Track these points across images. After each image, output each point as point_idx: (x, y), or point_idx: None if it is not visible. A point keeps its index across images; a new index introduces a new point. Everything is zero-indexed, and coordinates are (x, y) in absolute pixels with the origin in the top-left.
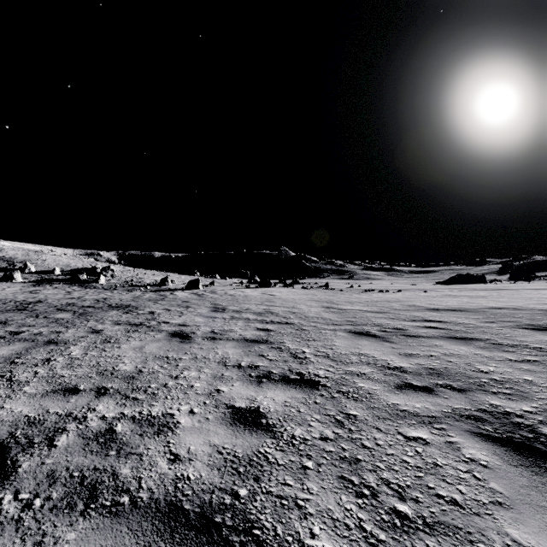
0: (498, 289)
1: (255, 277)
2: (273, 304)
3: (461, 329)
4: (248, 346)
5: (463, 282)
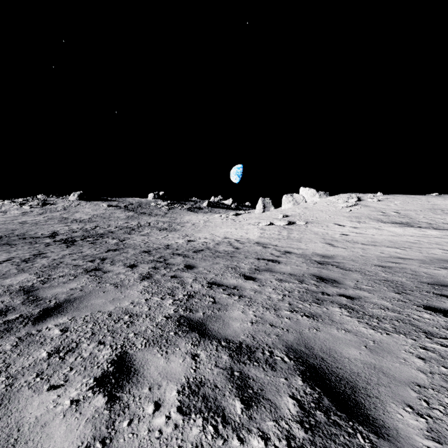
0: None
1: None
2: None
3: None
4: (45, 249)
5: None
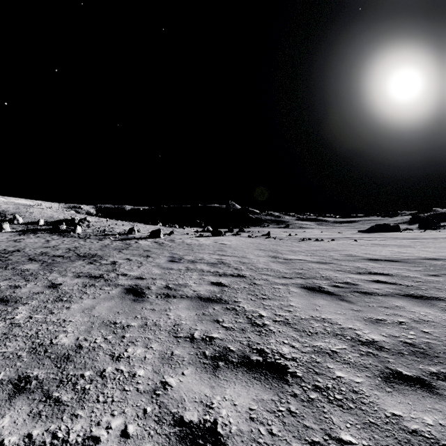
0: (417, 238)
1: (208, 227)
2: (224, 254)
3: (411, 284)
4: (202, 307)
5: (381, 231)
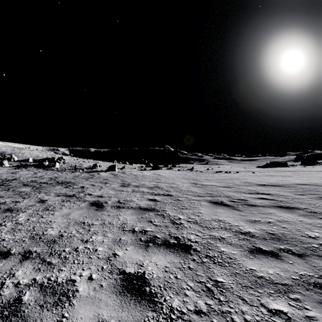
0: (297, 171)
1: (149, 163)
2: (159, 181)
3: (283, 200)
4: (141, 213)
5: (274, 166)
